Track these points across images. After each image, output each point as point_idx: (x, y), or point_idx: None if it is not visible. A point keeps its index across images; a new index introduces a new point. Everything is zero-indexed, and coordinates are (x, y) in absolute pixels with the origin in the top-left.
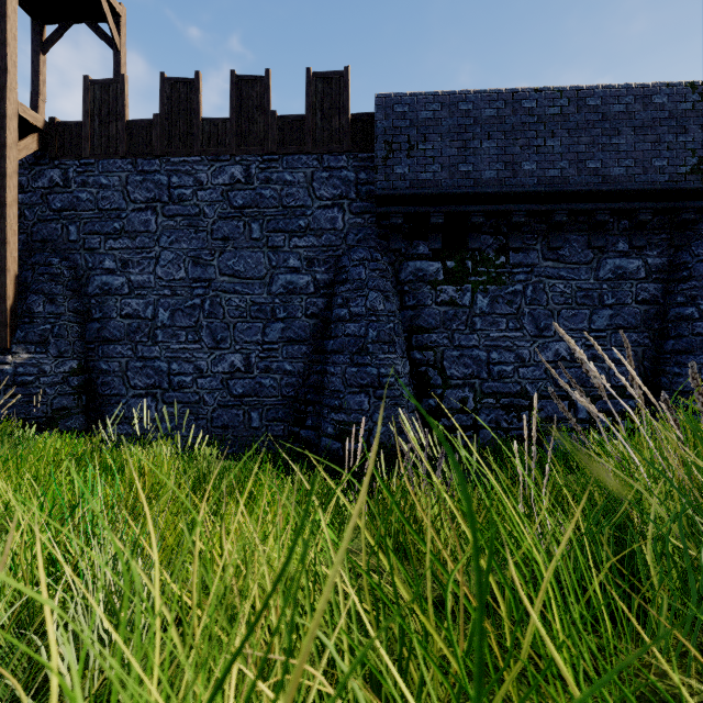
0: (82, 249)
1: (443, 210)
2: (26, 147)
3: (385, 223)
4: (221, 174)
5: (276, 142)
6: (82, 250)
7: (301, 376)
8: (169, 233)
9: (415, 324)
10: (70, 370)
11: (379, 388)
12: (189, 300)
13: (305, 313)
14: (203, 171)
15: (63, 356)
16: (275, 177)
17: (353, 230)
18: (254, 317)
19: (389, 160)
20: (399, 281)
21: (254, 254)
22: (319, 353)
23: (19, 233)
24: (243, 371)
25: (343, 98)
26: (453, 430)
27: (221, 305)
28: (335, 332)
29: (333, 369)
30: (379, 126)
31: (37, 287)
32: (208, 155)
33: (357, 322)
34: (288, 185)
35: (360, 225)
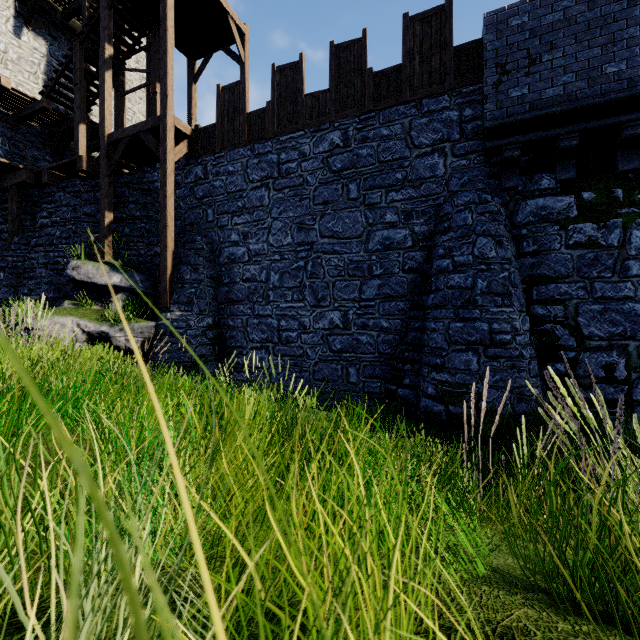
0: (216, 227)
1: (578, 128)
2: (180, 151)
3: (495, 160)
4: (321, 142)
5: (372, 99)
6: (216, 228)
7: (398, 333)
8: (279, 204)
9: (536, 273)
10: (207, 325)
11: (491, 346)
12: (294, 263)
13: (403, 268)
14: (306, 144)
15: (202, 314)
16: (371, 134)
17: (456, 174)
18: (351, 276)
19: (502, 85)
20: (514, 225)
21: (351, 214)
22: (417, 309)
23: (177, 220)
24: (341, 328)
25: (444, 33)
26: (592, 403)
27: (321, 266)
28: (436, 285)
29: (433, 325)
30: (489, 49)
31: (186, 259)
32: (310, 127)
33: (462, 272)
34: (384, 139)
35: (465, 167)
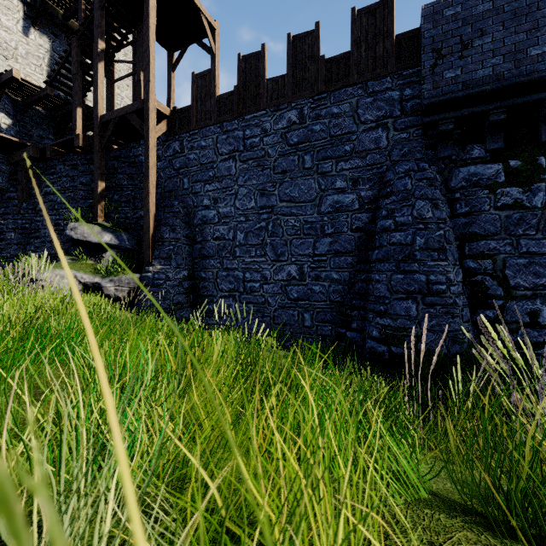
0: (191, 194)
1: (505, 104)
2: (160, 129)
3: (432, 133)
4: (280, 120)
5: (324, 82)
6: (191, 195)
7: (346, 284)
8: (244, 174)
9: (468, 232)
10: (183, 277)
11: (428, 295)
12: (257, 223)
13: (351, 228)
14: (267, 121)
15: (179, 267)
16: (323, 113)
17: (397, 145)
18: (306, 234)
19: (437, 67)
20: (448, 189)
21: (306, 181)
22: (363, 263)
23: (158, 188)
24: (297, 279)
25: (387, 23)
26: (518, 345)
27: (280, 226)
28: (380, 242)
29: (378, 276)
30: (426, 37)
31: (166, 221)
32: (271, 107)
33: (403, 231)
34: (335, 117)
35: (405, 140)
